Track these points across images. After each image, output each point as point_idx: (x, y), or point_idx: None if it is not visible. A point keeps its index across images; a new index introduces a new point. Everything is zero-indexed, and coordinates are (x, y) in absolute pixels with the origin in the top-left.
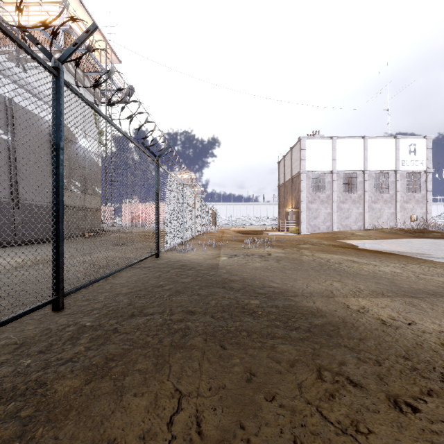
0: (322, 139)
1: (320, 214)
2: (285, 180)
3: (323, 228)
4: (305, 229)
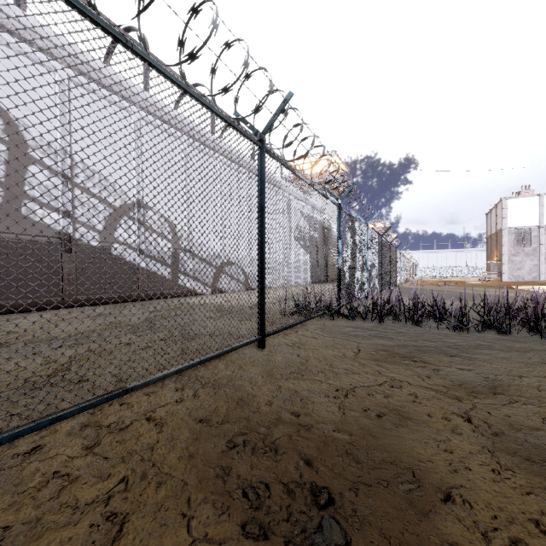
0: (527, 197)
1: (525, 266)
2: (491, 232)
3: (528, 279)
4: (507, 280)
